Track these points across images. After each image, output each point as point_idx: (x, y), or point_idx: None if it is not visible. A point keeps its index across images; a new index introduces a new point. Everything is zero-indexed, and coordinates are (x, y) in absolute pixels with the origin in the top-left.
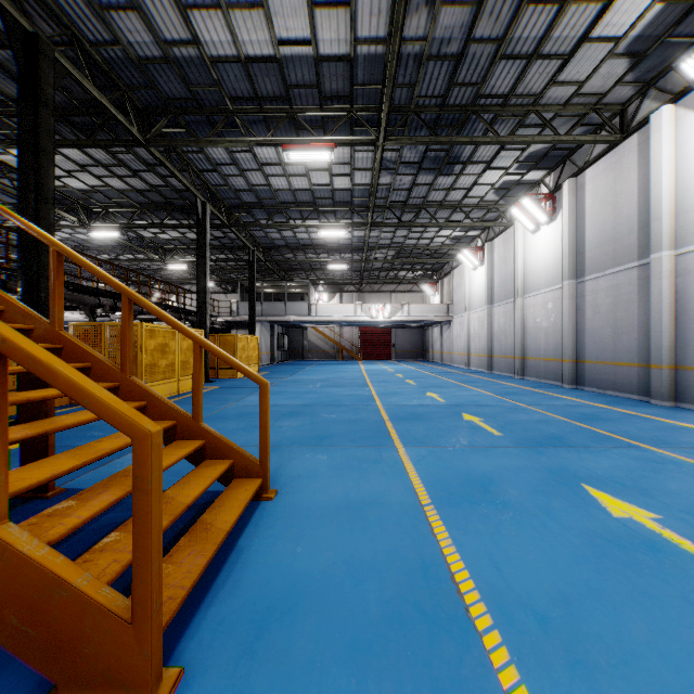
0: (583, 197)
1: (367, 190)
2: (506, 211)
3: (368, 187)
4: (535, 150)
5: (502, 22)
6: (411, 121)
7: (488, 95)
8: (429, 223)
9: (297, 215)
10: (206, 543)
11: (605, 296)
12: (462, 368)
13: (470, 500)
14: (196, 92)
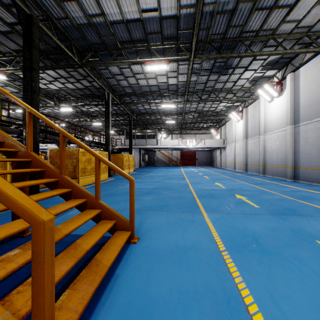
0: (298, 82)
1: (184, 84)
2: (255, 92)
3: (185, 82)
4: (271, 59)
5: None
6: (207, 48)
7: (247, 31)
8: (215, 99)
9: (151, 98)
10: (95, 275)
11: (311, 133)
12: (231, 170)
13: (248, 249)
14: (104, 40)
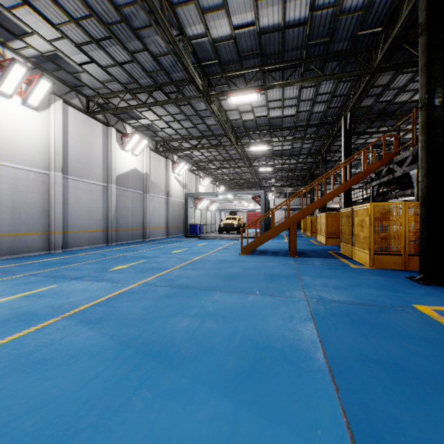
0: None
1: None
2: None
3: None
4: None
5: None
6: None
7: None
8: None
9: None
10: None
11: None
12: None
13: (201, 253)
14: None
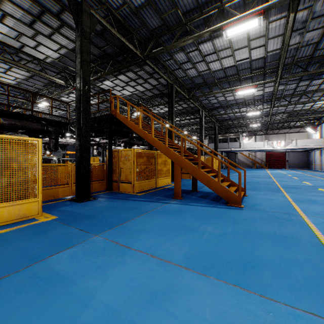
0: None
1: (271, 93)
2: None
3: (271, 92)
4: None
5: None
6: (294, 66)
7: None
8: (307, 101)
9: (236, 107)
10: None
11: None
12: None
13: (305, 202)
14: (206, 80)
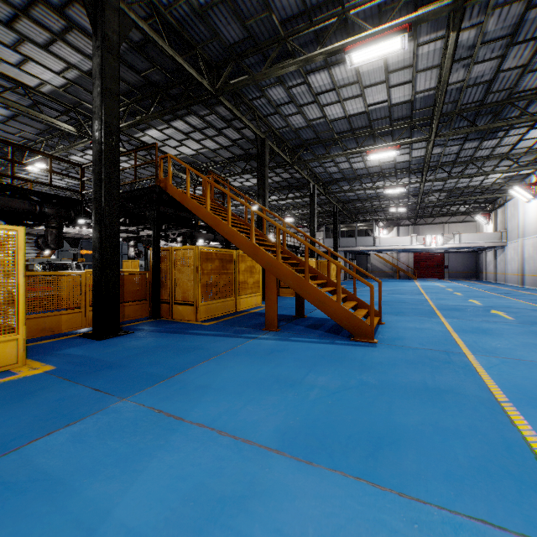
0: None
1: (421, 159)
2: None
3: (422, 157)
4: None
5: (524, 57)
6: (456, 117)
7: (520, 91)
8: (477, 174)
9: (368, 180)
10: None
11: None
12: (514, 286)
13: (473, 332)
14: (319, 135)
